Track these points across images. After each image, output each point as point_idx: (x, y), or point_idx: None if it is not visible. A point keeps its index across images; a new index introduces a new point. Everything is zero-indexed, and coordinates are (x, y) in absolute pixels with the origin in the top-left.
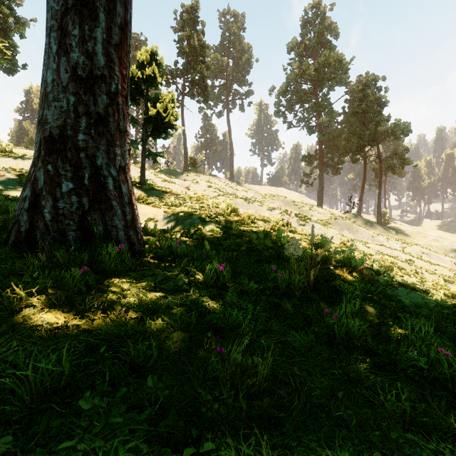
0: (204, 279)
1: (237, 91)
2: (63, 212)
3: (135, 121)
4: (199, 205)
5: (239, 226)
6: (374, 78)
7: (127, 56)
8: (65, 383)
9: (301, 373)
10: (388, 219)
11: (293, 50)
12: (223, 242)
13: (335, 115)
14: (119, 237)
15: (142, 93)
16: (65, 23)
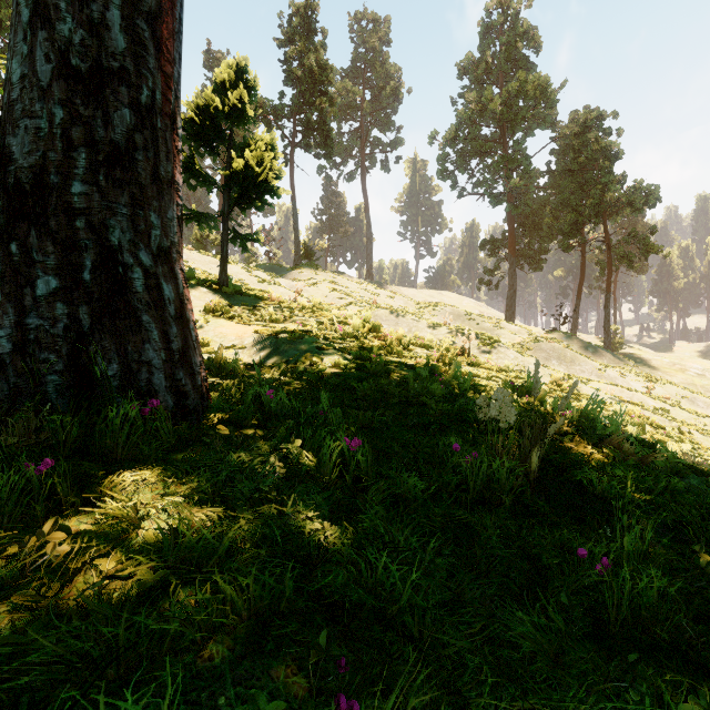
0: (317, 470)
1: (378, 140)
2: (37, 336)
3: (210, 182)
4: (315, 320)
5: (384, 357)
6: (599, 114)
7: (174, 40)
8: None
9: None
10: (621, 341)
11: (467, 72)
12: (356, 387)
13: (534, 175)
14: (154, 384)
15: (223, 136)
16: None
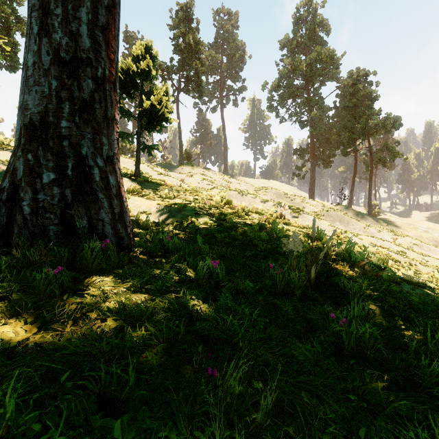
0: (195, 277)
1: (231, 87)
2: (44, 205)
3: (129, 114)
4: (193, 197)
5: (233, 219)
6: (365, 72)
7: (115, 40)
8: (5, 434)
9: (310, 401)
10: (378, 210)
11: (285, 46)
12: (217, 235)
13: (326, 109)
14: (105, 231)
15: (137, 87)
16: (46, 2)
